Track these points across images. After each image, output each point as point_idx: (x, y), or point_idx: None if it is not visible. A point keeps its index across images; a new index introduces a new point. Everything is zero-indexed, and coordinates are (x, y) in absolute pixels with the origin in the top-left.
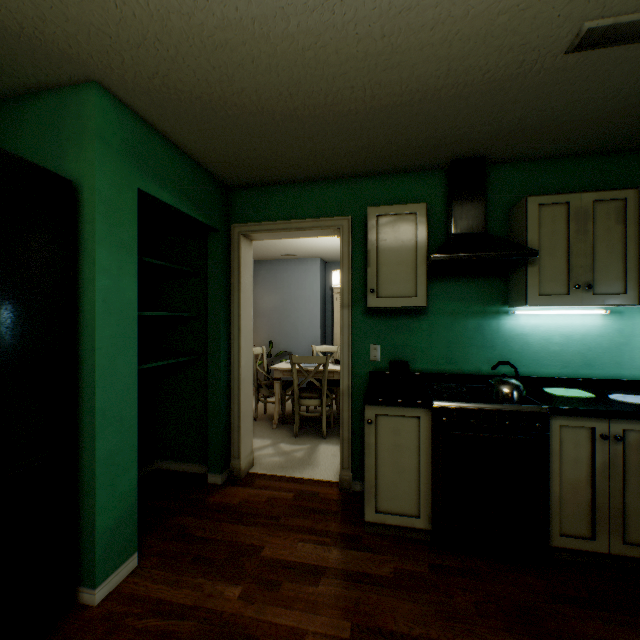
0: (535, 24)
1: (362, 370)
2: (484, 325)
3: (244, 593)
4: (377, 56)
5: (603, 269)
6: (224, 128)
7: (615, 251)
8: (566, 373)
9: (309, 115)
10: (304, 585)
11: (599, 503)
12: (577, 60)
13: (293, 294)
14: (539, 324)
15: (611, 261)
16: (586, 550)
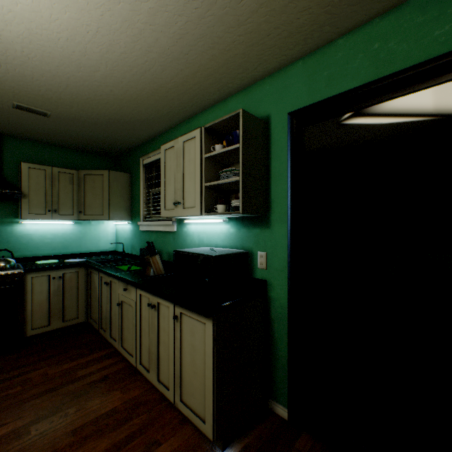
0: None
1: None
2: (3, 229)
3: None
4: None
5: (64, 203)
6: None
7: (70, 196)
8: (55, 253)
9: None
10: None
11: (53, 308)
12: (23, 112)
13: None
14: (40, 228)
15: (68, 200)
16: (50, 332)
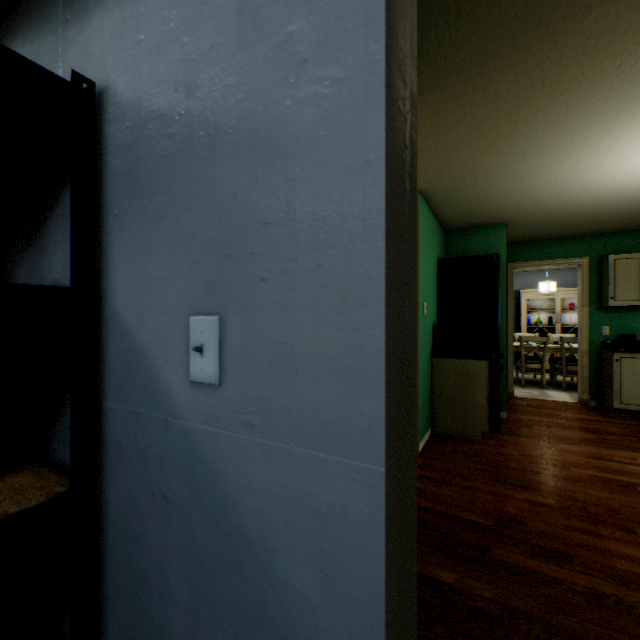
0: None
1: (595, 340)
2: None
3: (567, 421)
4: None
5: None
6: (540, 228)
7: None
8: None
9: (590, 222)
10: (593, 422)
11: None
12: None
13: None
14: None
15: None
16: None
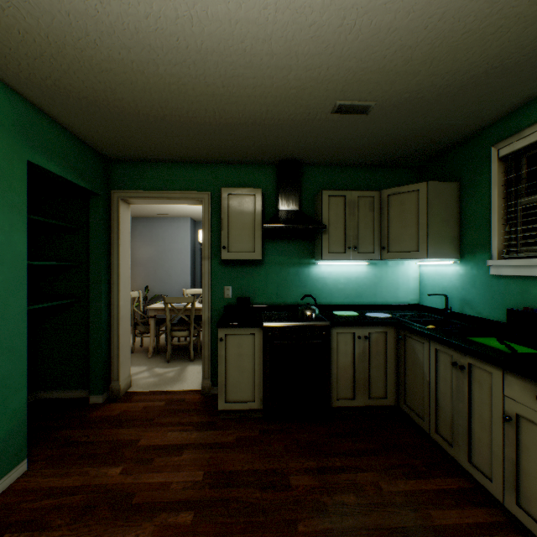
0: (312, 97)
1: (219, 305)
2: (300, 272)
3: (124, 470)
4: (221, 96)
5: (363, 238)
6: (107, 119)
7: (369, 227)
8: (347, 302)
9: (176, 121)
10: (172, 457)
11: (357, 377)
12: (338, 118)
13: (167, 247)
14: (332, 271)
15: (367, 233)
16: (352, 407)
